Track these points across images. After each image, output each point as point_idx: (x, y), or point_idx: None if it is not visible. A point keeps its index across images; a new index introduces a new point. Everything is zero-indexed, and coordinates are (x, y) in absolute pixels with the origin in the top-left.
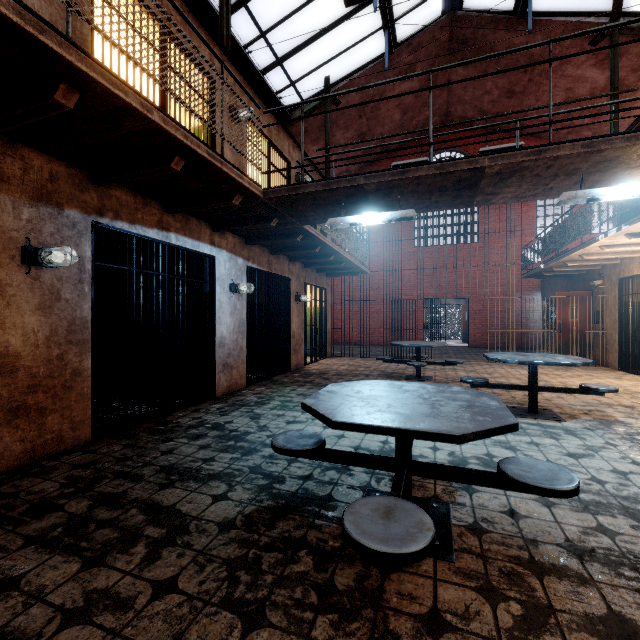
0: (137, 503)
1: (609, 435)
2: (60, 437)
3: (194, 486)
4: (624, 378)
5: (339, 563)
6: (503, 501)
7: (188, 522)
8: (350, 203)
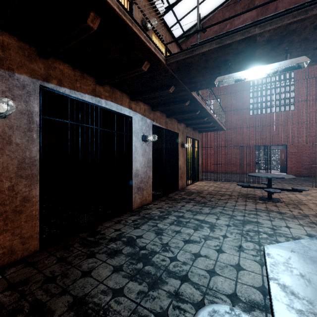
0: None
1: None
2: (11, 250)
3: None
4: None
5: None
6: None
7: None
8: (235, 63)
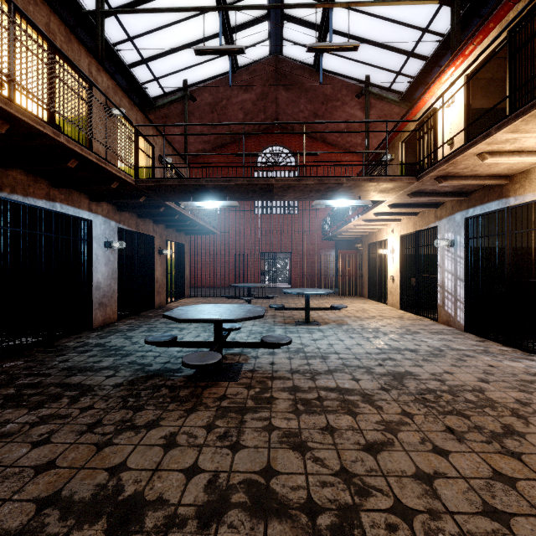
0: (53, 385)
1: (338, 330)
2: None
3: (91, 374)
4: (367, 303)
5: (182, 389)
6: (270, 360)
7: (92, 387)
8: (198, 192)
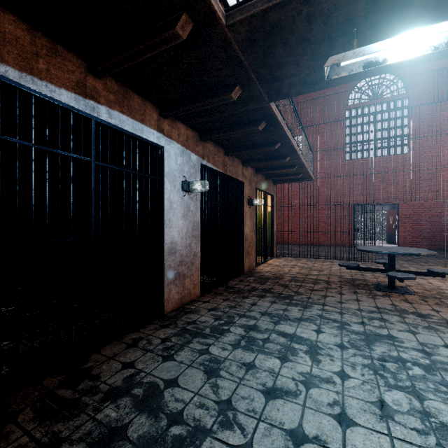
0: None
1: None
2: None
3: None
4: None
5: None
6: None
7: None
8: (365, 30)
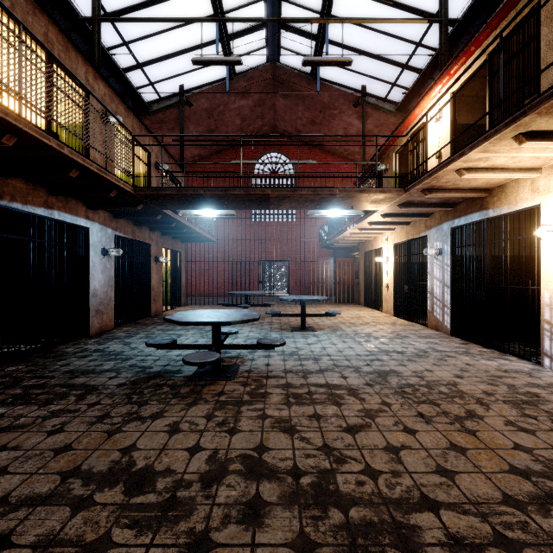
0: (58, 385)
1: (332, 335)
2: None
3: (94, 375)
4: (363, 310)
5: (183, 387)
6: (266, 362)
7: (97, 387)
8: (195, 201)
